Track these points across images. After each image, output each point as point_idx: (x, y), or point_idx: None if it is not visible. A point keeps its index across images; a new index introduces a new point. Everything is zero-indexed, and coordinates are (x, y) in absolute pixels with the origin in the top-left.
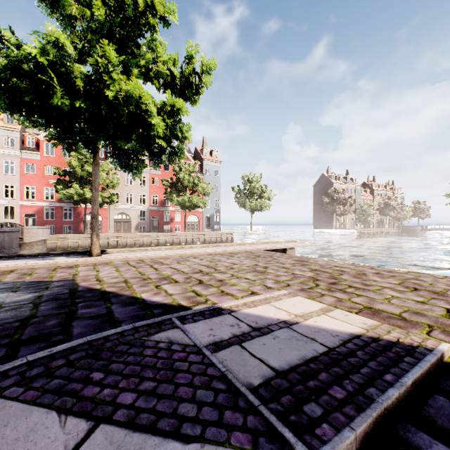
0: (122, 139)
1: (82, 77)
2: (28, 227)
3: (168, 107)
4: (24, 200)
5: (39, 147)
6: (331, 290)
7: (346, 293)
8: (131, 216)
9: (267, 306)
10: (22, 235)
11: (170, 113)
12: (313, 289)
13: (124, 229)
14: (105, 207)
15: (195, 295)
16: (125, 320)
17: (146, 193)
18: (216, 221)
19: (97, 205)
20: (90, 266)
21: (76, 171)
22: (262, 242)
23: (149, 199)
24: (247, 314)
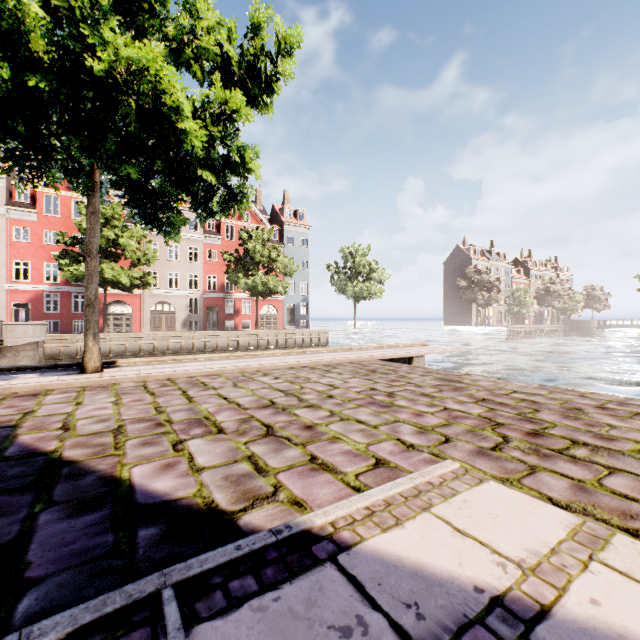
0: (132, 164)
1: (58, 50)
2: (10, 323)
3: (215, 106)
4: (13, 282)
5: (35, 202)
6: (543, 454)
7: (579, 463)
8: (176, 306)
9: (429, 524)
10: (1, 336)
11: (219, 118)
12: (502, 450)
13: (166, 326)
14: (137, 292)
15: (253, 472)
16: (42, 576)
17: (199, 273)
18: (304, 315)
19: (95, 284)
20: (71, 393)
21: None
22: (375, 347)
23: (203, 281)
24: (382, 563)
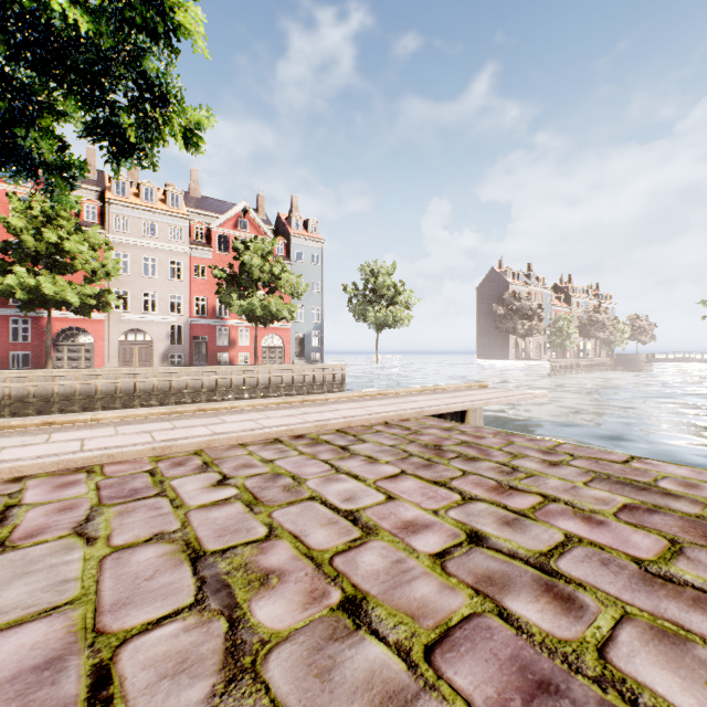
0: None
1: None
2: None
3: None
4: None
5: None
6: None
7: None
8: (153, 335)
9: None
10: None
11: None
12: None
13: (140, 360)
14: (101, 317)
15: None
16: None
17: (183, 293)
18: (315, 346)
19: None
20: None
21: (23, 240)
22: (416, 390)
23: (189, 304)
24: None
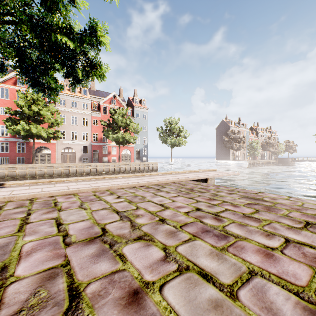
0: None
1: None
2: None
3: None
4: None
5: None
6: None
7: None
8: (75, 149)
9: None
10: None
11: None
12: None
13: (70, 160)
14: (54, 142)
15: None
16: None
17: (88, 132)
18: (144, 154)
19: None
20: None
21: (24, 110)
22: (186, 171)
23: (91, 136)
24: None
